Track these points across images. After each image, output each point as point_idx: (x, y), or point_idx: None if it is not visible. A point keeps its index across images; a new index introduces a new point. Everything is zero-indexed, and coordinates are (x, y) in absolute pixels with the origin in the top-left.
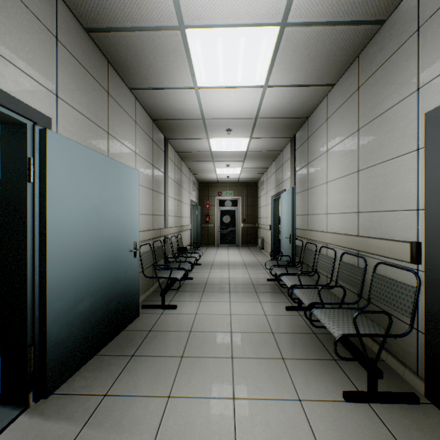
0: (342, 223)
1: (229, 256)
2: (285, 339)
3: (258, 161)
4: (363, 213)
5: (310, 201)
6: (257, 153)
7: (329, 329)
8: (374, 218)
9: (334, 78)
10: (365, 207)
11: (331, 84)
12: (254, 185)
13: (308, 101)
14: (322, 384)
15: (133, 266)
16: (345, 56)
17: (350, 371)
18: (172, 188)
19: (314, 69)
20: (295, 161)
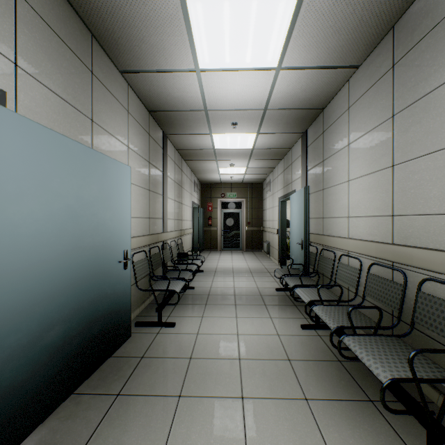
0: (370, 228)
1: (234, 261)
2: (306, 370)
3: (264, 160)
4: (400, 216)
5: (326, 203)
6: (264, 151)
7: (371, 368)
8: (417, 223)
9: (360, 58)
10: (403, 209)
11: (354, 66)
12: (259, 186)
13: (326, 88)
14: (362, 442)
15: (123, 279)
16: (377, 27)
17: (395, 419)
18: (172, 188)
19: (338, 46)
20: (308, 158)
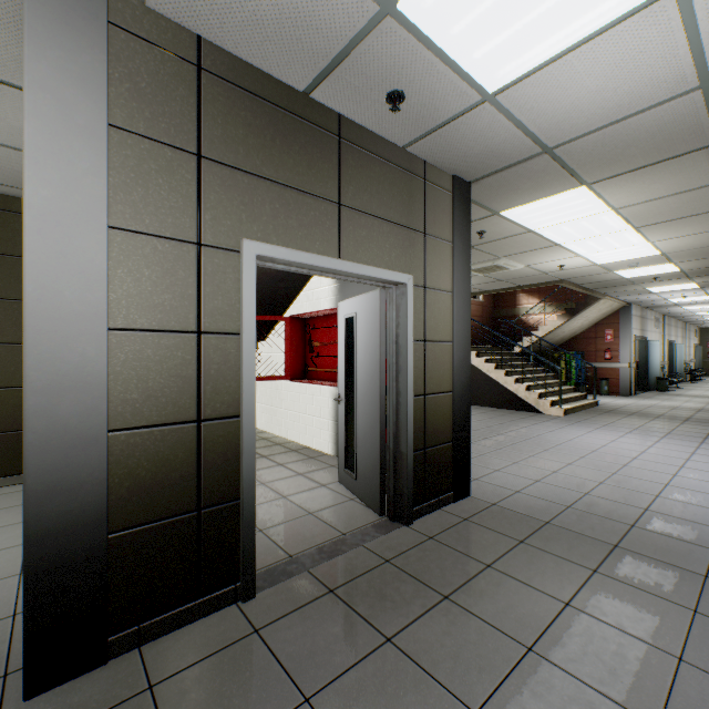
0: None
1: None
2: None
3: None
4: None
5: None
6: None
7: None
8: None
9: None
10: None
11: None
12: None
13: None
14: None
15: (682, 368)
16: None
17: None
18: (686, 342)
19: None
20: None
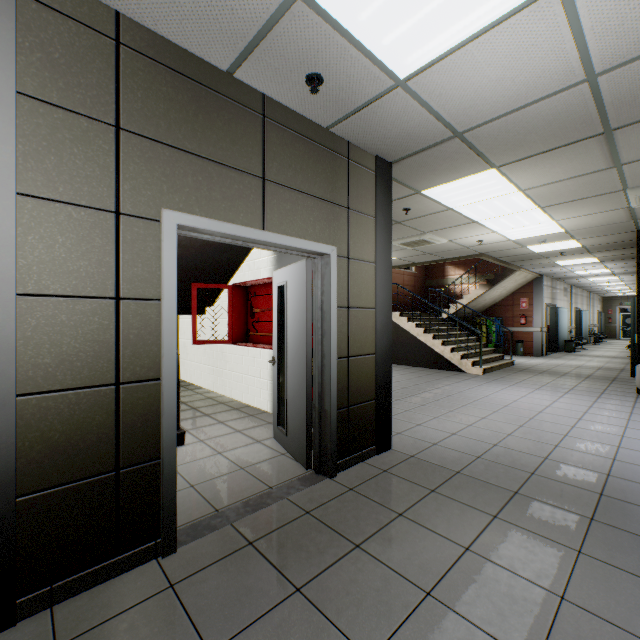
0: None
1: (626, 341)
2: None
3: None
4: None
5: None
6: None
7: None
8: None
9: None
10: None
11: None
12: None
13: None
14: None
15: (587, 332)
16: None
17: None
18: (590, 309)
19: None
20: None
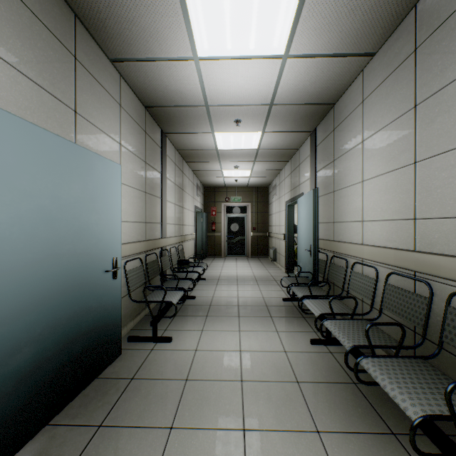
0: (387, 233)
1: (238, 268)
2: (316, 395)
3: (270, 162)
4: (424, 220)
5: (337, 206)
6: (270, 152)
7: (396, 400)
8: (445, 228)
9: (376, 44)
10: (428, 211)
11: (370, 54)
12: (265, 190)
13: (337, 79)
14: None
15: (112, 290)
16: (397, 6)
17: None
18: (172, 191)
19: (352, 29)
20: (317, 158)
